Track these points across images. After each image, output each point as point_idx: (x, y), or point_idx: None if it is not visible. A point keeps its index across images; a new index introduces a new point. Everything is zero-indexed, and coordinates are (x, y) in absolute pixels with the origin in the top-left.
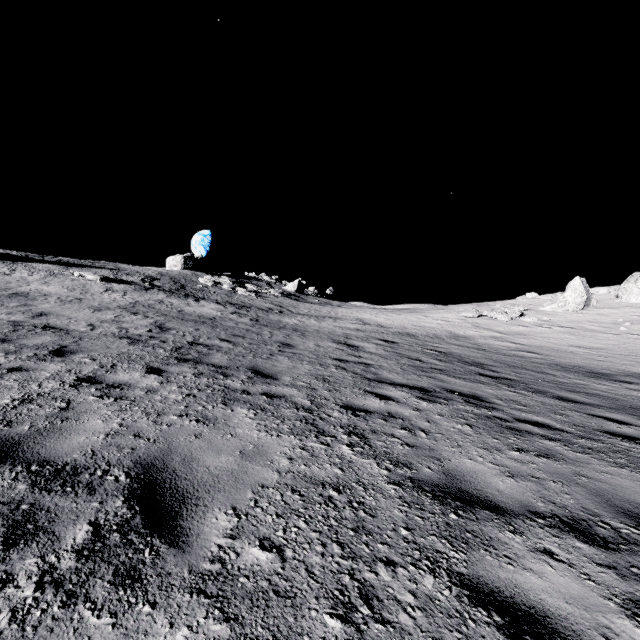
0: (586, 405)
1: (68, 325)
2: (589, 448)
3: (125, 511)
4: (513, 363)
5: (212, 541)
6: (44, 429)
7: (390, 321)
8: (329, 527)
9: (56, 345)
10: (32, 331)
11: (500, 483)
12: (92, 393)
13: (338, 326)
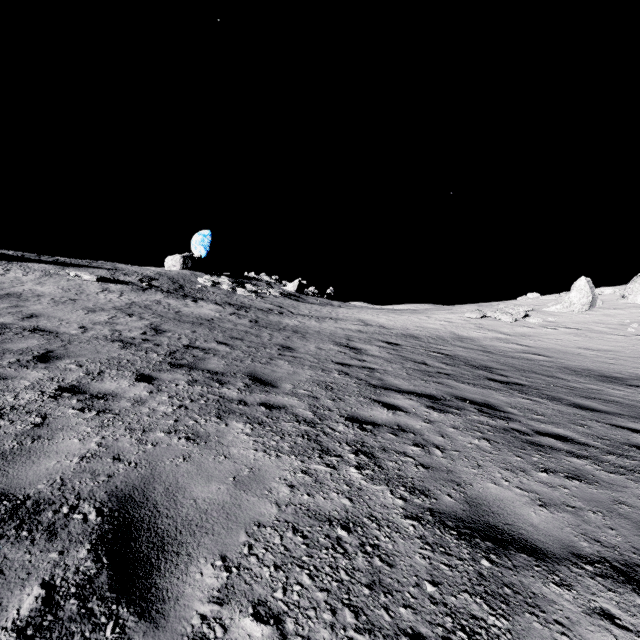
0: (606, 414)
1: (58, 327)
2: (622, 467)
3: (89, 565)
4: (521, 366)
5: (194, 609)
6: (10, 451)
7: (392, 322)
8: (339, 583)
9: (42, 349)
10: (19, 334)
11: (533, 515)
12: (73, 405)
13: (339, 327)
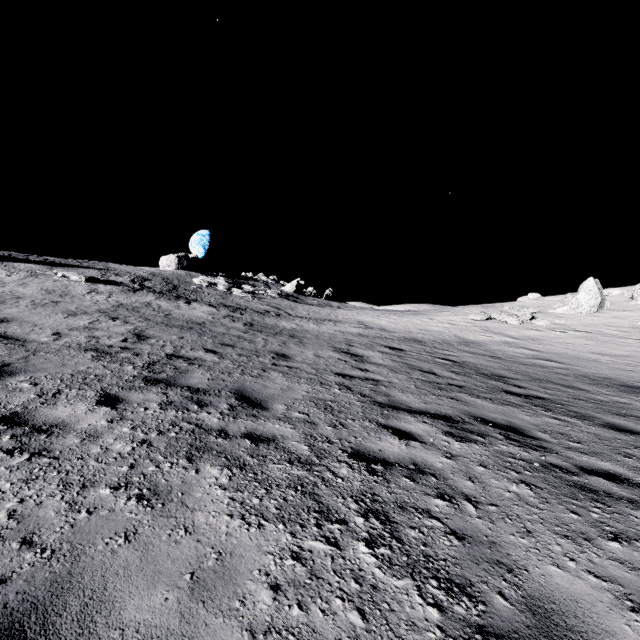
0: None
1: (29, 334)
2: None
3: None
4: (536, 375)
5: None
6: None
7: (393, 324)
8: None
9: None
10: None
11: (629, 632)
12: (1, 445)
13: (339, 330)
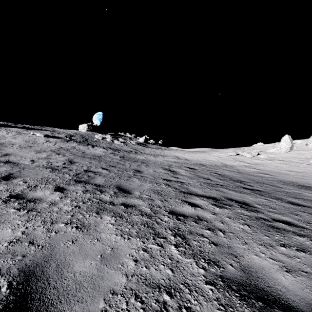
0: (307, 207)
1: (19, 161)
2: None
3: None
4: (258, 180)
5: None
6: None
7: (191, 157)
8: None
9: (7, 173)
10: None
11: (283, 279)
12: (14, 206)
13: (165, 160)
